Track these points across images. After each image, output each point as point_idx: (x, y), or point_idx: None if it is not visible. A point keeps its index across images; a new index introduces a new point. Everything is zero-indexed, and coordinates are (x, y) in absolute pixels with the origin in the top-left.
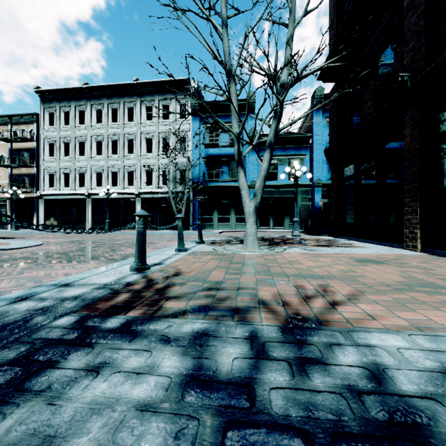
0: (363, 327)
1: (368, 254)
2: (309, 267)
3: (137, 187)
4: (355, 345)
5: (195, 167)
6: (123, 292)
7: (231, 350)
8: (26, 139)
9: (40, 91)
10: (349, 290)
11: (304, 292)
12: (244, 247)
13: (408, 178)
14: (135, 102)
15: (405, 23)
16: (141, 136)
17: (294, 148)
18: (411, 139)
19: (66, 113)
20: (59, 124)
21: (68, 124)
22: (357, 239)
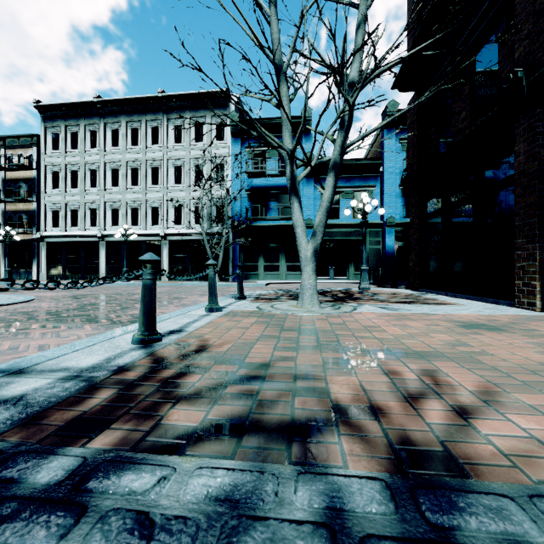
0: None
1: (471, 314)
2: (395, 337)
3: (163, 227)
4: None
5: (236, 202)
6: (107, 385)
7: None
8: (23, 166)
9: (40, 106)
10: (475, 382)
11: (403, 384)
12: (300, 304)
13: (522, 210)
14: (160, 120)
15: (516, 2)
16: (168, 163)
17: (360, 177)
18: (526, 158)
19: (74, 134)
20: (65, 148)
21: (76, 148)
22: (445, 293)
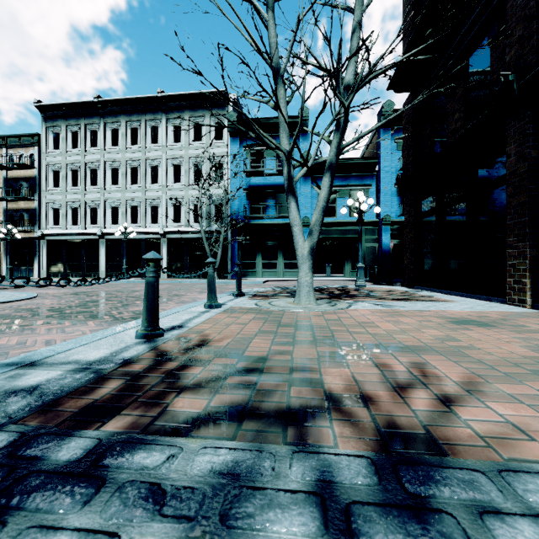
0: (515, 454)
1: (463, 311)
2: (388, 332)
3: (162, 225)
4: (531, 515)
5: (234, 200)
6: (114, 376)
7: (284, 533)
8: (24, 165)
9: (41, 106)
10: (461, 373)
11: (393, 376)
12: (297, 301)
13: (513, 210)
14: (160, 120)
15: (507, 7)
16: (167, 162)
17: (356, 176)
18: (517, 159)
19: (74, 134)
20: (65, 147)
21: (77, 147)
22: (440, 290)
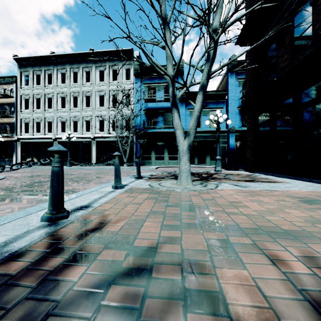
0: None
1: (300, 190)
2: (257, 212)
3: (93, 133)
4: None
5: (137, 117)
6: None
7: None
8: (7, 95)
9: (17, 58)
10: None
11: (298, 280)
12: (179, 182)
13: None
14: (91, 67)
15: None
16: (96, 94)
17: (214, 102)
18: None
19: (38, 76)
20: (32, 84)
21: (39, 84)
22: (272, 174)
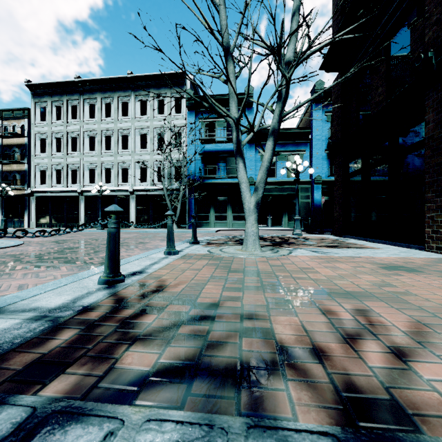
0: None
1: (389, 257)
2: (328, 278)
3: (131, 184)
4: None
5: (191, 163)
6: (70, 325)
7: None
8: (16, 134)
9: (30, 85)
10: (405, 321)
11: (340, 324)
12: (244, 248)
13: (431, 169)
14: (129, 97)
15: None
16: (136, 132)
17: (293, 143)
18: (435, 125)
19: (58, 108)
20: (51, 119)
21: (60, 119)
22: (365, 238)
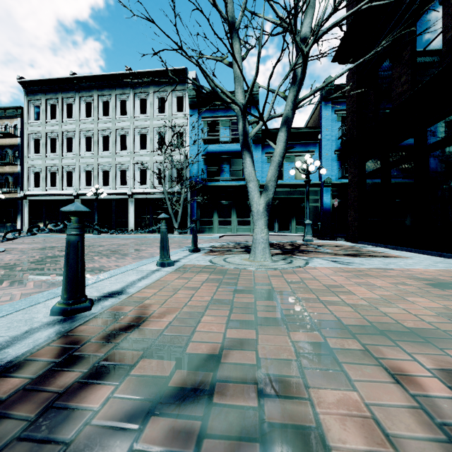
0: None
1: (426, 269)
2: (367, 301)
3: (130, 187)
4: None
5: (193, 165)
6: None
7: None
8: (9, 134)
9: (23, 82)
10: None
11: (435, 408)
12: (252, 258)
13: None
14: (128, 94)
15: None
16: (135, 132)
17: (301, 144)
18: None
19: (53, 107)
20: (45, 118)
21: (55, 118)
22: (385, 245)
